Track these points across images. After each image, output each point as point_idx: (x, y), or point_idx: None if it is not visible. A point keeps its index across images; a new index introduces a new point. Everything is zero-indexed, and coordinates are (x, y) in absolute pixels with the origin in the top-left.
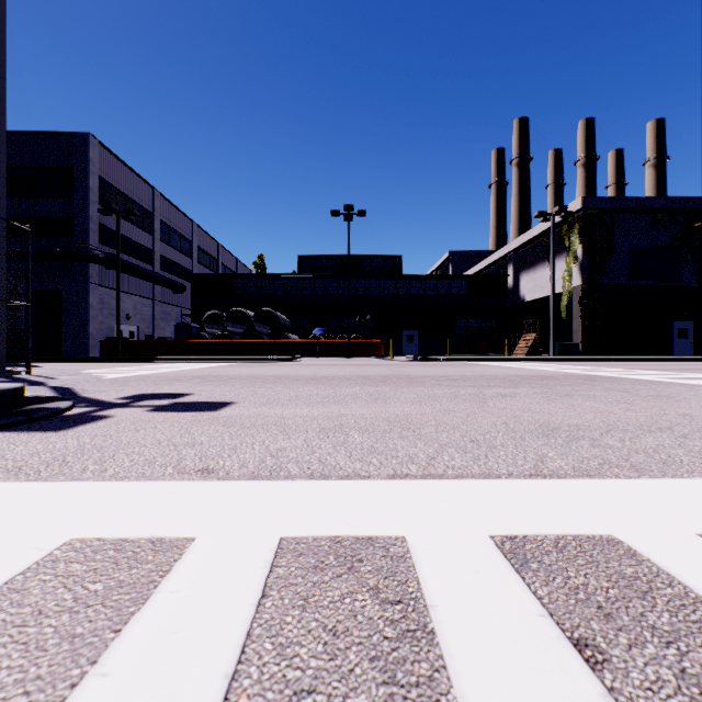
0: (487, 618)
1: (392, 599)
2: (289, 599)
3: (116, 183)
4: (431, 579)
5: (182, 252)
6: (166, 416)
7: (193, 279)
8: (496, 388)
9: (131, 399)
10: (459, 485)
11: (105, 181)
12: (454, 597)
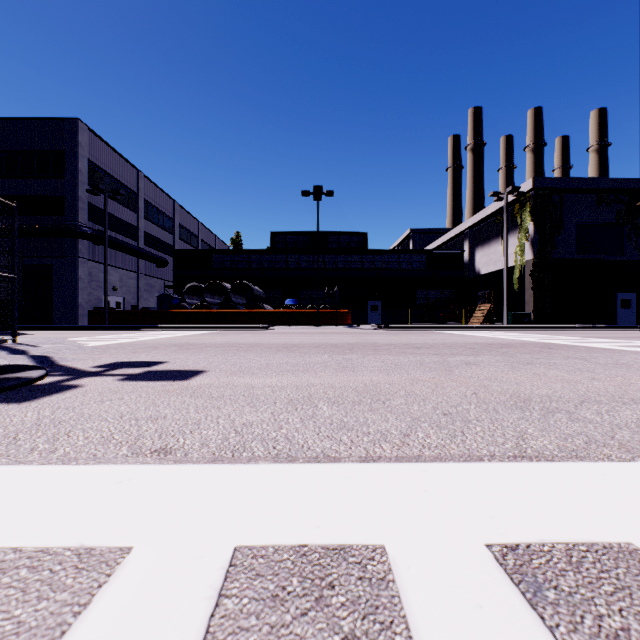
0: None
1: None
2: None
3: (104, 165)
4: (423, 620)
5: (165, 229)
6: (135, 385)
7: (175, 254)
8: (459, 356)
9: (105, 368)
10: (438, 470)
11: (93, 163)
12: None
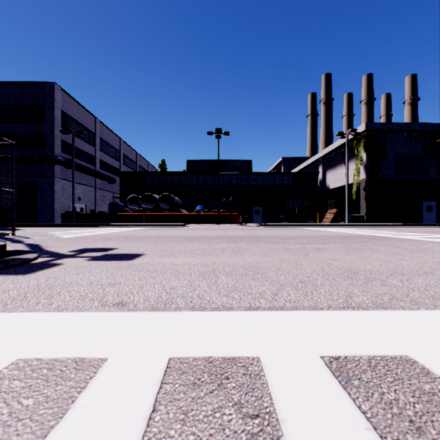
0: (326, 431)
1: (251, 413)
2: (173, 413)
3: (72, 114)
4: (280, 395)
5: (114, 158)
6: (98, 263)
7: (120, 174)
8: (313, 244)
9: (77, 252)
10: (295, 315)
11: (65, 113)
12: (299, 411)
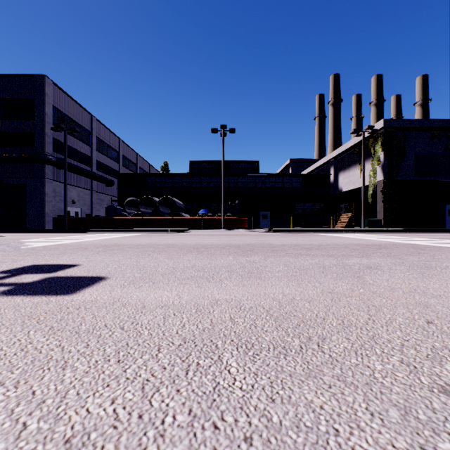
0: None
1: None
2: None
3: (65, 111)
4: None
5: (112, 159)
6: (2, 304)
7: (119, 176)
8: (352, 258)
9: (8, 273)
10: None
11: (57, 109)
12: None
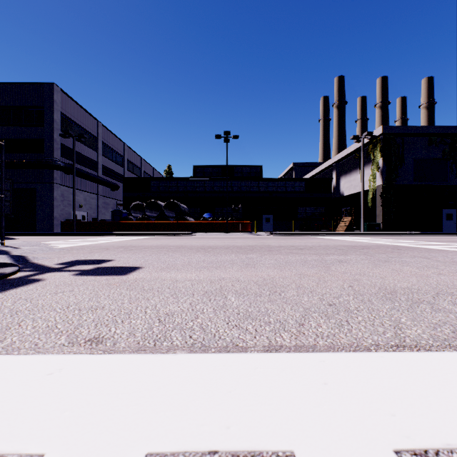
0: None
1: None
2: None
3: (72, 117)
4: None
5: (117, 163)
6: (85, 279)
7: (124, 181)
8: (332, 256)
9: (66, 265)
10: (333, 360)
11: (65, 115)
12: None
